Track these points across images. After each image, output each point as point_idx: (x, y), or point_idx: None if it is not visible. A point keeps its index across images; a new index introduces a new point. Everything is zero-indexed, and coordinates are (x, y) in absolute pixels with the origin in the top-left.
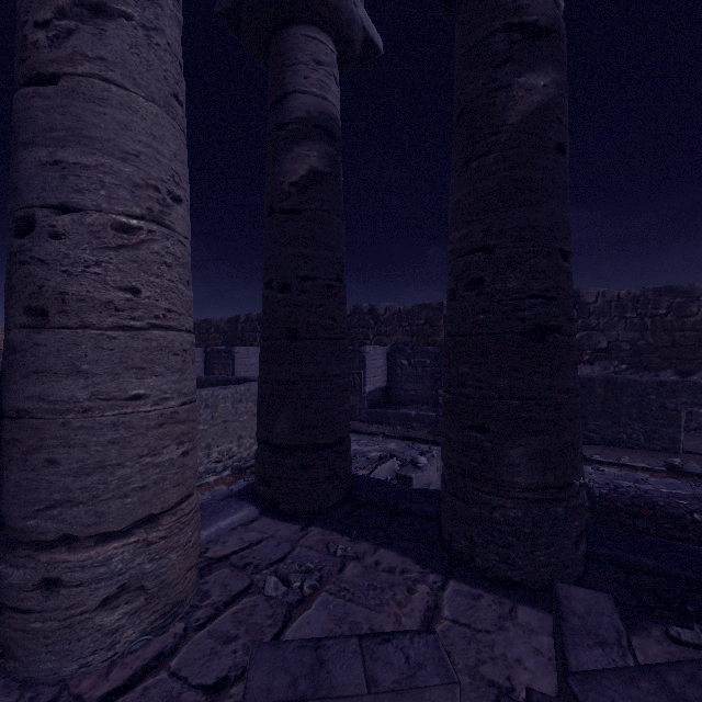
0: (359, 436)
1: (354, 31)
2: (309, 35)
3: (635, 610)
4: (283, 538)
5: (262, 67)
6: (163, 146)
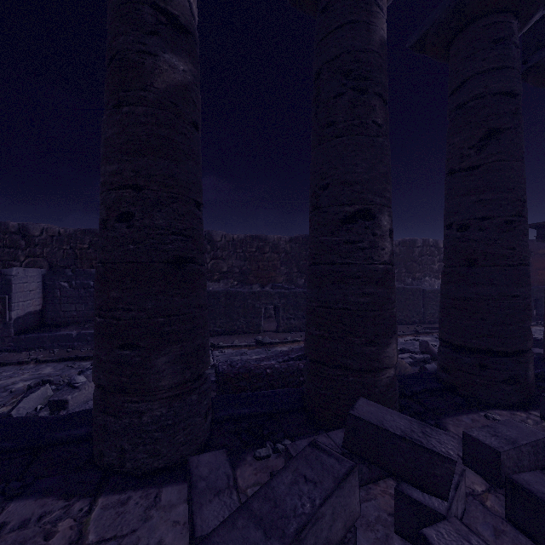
0: (0, 368)
1: None
2: None
3: (239, 448)
4: None
5: None
6: None
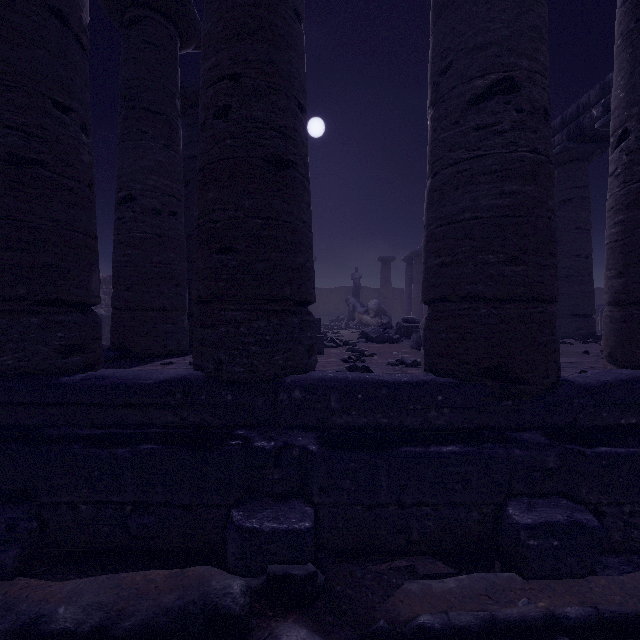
0: None
1: None
2: None
3: None
4: None
5: None
6: None
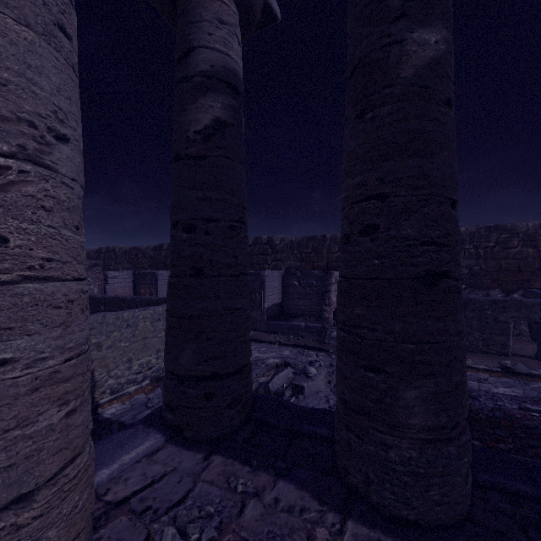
0: (259, 344)
1: None
2: None
3: None
4: (186, 471)
5: (172, 27)
6: (42, 77)
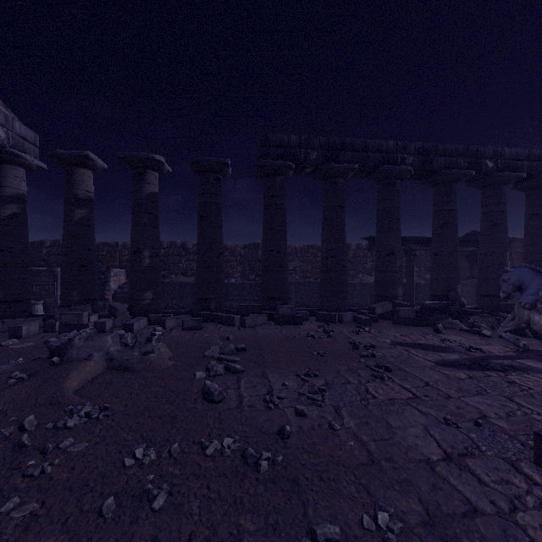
0: None
1: (33, 166)
2: (13, 168)
3: None
4: None
5: None
6: None
